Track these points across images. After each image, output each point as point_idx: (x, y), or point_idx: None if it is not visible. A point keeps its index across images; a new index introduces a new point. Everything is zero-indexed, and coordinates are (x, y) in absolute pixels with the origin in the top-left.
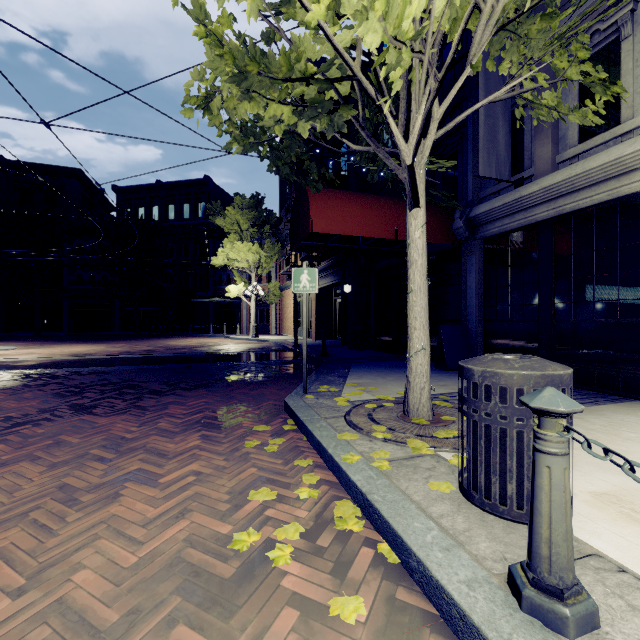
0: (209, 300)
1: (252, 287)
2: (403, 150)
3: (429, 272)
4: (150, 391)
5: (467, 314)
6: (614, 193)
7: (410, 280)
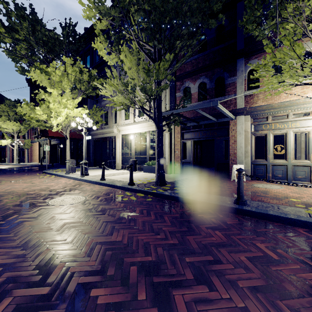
0: None
1: (16, 141)
2: (64, 133)
3: None
4: (0, 173)
5: (91, 155)
6: (106, 136)
7: (67, 150)
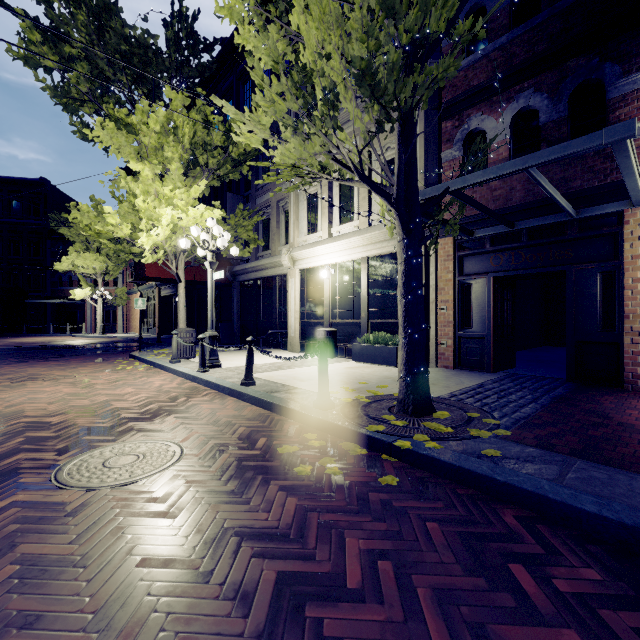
0: (49, 301)
1: (100, 292)
2: (172, 268)
3: (221, 294)
4: (49, 357)
5: (234, 317)
6: (266, 275)
7: (179, 307)
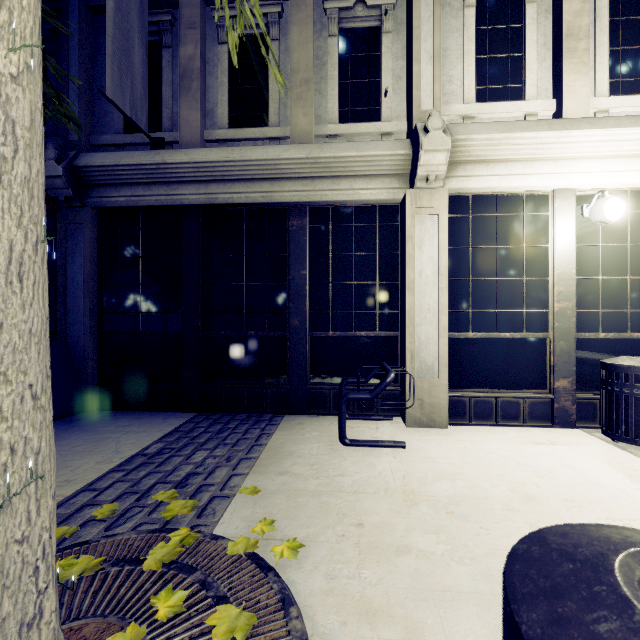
0: None
1: None
2: None
3: None
4: None
5: (68, 323)
6: (268, 197)
7: None
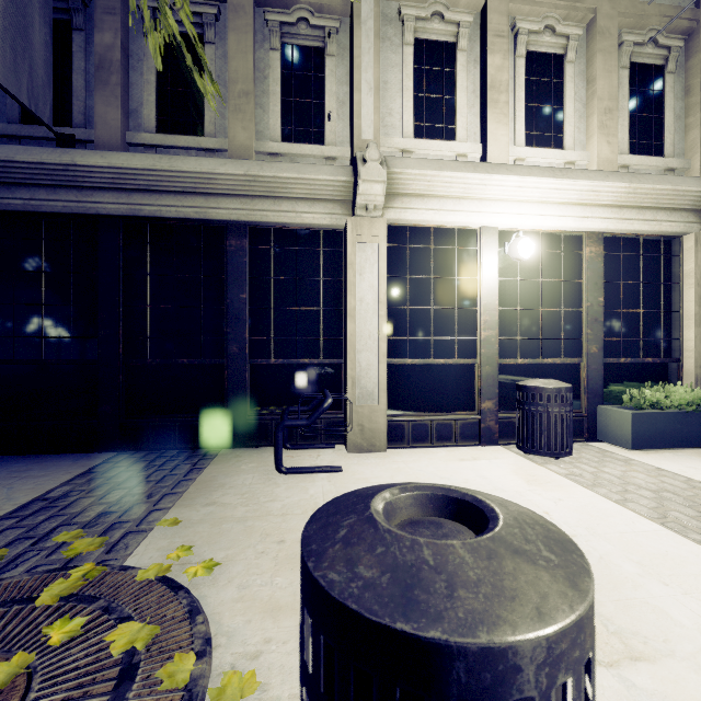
0: None
1: None
2: None
3: None
4: None
5: None
6: (203, 213)
7: None
